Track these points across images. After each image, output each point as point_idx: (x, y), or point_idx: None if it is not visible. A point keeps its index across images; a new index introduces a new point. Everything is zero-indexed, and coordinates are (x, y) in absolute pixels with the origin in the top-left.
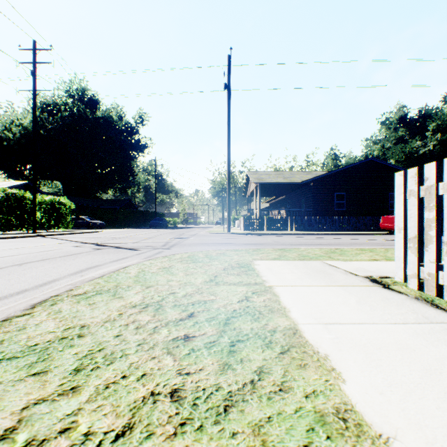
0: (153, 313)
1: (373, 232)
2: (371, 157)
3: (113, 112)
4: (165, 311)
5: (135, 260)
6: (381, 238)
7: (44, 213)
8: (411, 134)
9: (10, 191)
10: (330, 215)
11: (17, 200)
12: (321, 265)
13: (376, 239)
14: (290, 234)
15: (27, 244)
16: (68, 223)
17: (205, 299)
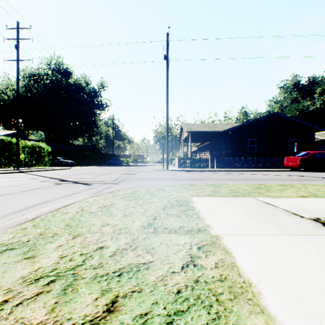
0: (55, 299)
1: (278, 169)
2: (276, 112)
3: (82, 80)
4: (75, 293)
5: (83, 196)
6: (288, 174)
7: (27, 154)
8: (303, 96)
9: (0, 138)
10: (244, 156)
11: (6, 144)
12: (257, 203)
13: (284, 175)
14: (214, 170)
15: (4, 179)
16: (45, 162)
17: (138, 263)
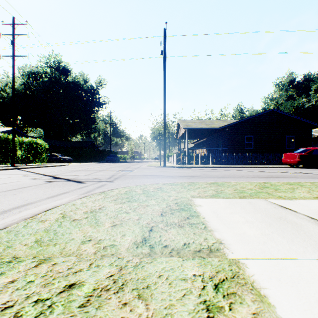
0: None
1: (276, 165)
2: (273, 108)
3: (80, 78)
4: None
5: (72, 196)
6: (288, 171)
7: (24, 151)
8: (298, 93)
9: None
10: (241, 152)
11: (2, 141)
12: (272, 207)
13: (284, 171)
14: (212, 167)
15: None
16: (43, 159)
17: None
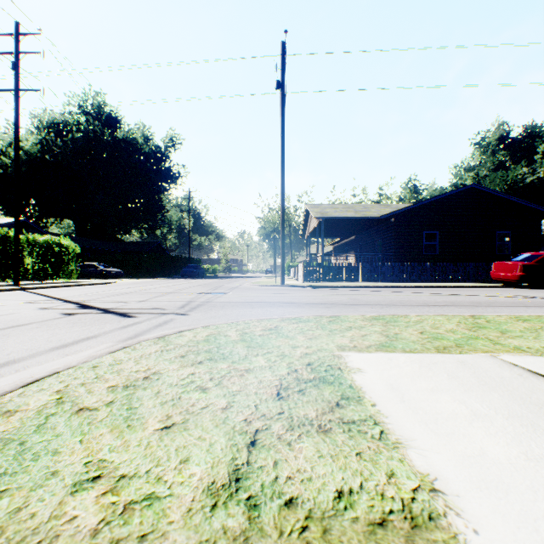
0: None
1: (480, 283)
2: (473, 183)
3: (138, 133)
4: None
5: (101, 345)
6: (504, 293)
7: (36, 258)
8: (515, 158)
9: None
10: (417, 261)
11: None
12: (514, 374)
13: (498, 295)
14: (367, 286)
15: None
16: (70, 272)
17: None
